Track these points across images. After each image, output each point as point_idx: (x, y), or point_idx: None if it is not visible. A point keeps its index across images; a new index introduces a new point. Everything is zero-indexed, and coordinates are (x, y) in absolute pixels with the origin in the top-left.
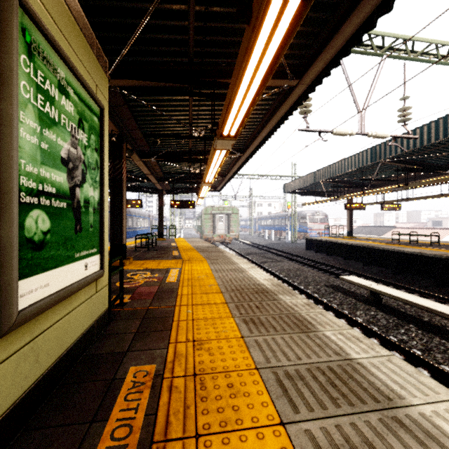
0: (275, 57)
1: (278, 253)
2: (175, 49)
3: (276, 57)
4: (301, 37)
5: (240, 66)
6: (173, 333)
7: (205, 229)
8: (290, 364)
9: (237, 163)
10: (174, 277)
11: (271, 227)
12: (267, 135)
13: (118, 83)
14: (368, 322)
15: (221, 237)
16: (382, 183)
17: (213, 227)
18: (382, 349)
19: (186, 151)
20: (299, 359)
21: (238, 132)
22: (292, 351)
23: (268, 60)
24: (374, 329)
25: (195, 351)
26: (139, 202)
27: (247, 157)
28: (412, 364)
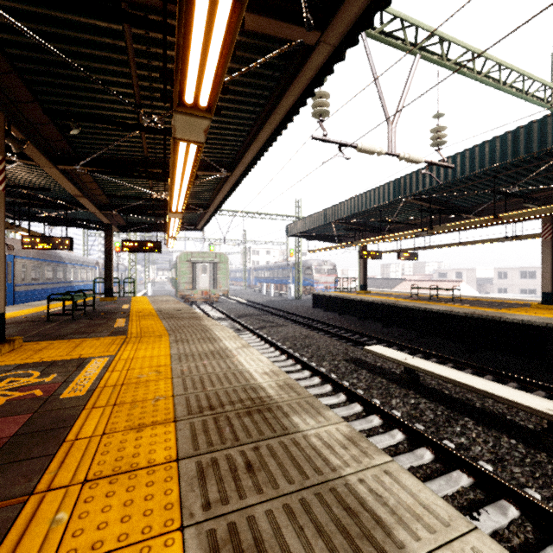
0: None
1: (280, 314)
2: None
3: None
4: None
5: None
6: None
7: (181, 283)
8: None
9: (223, 187)
10: (87, 381)
11: (270, 280)
12: (267, 142)
13: None
14: (410, 416)
15: (204, 294)
16: (400, 227)
17: (193, 280)
18: None
19: (141, 159)
20: None
21: (214, 98)
22: None
23: None
24: (423, 432)
25: None
26: (68, 241)
27: (237, 179)
28: (487, 491)
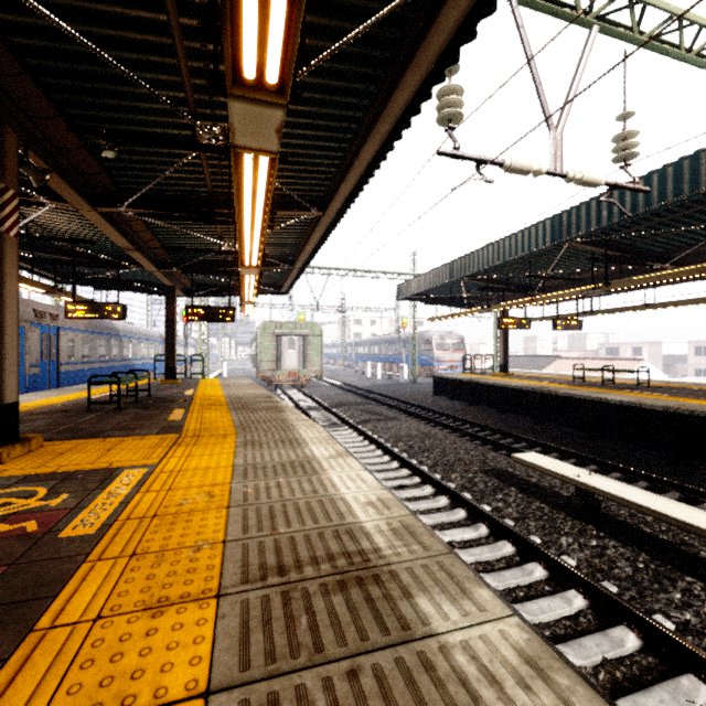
0: None
1: (389, 402)
2: None
3: None
4: None
5: None
6: None
7: (262, 362)
8: None
9: (313, 233)
10: (106, 507)
11: (377, 358)
12: (372, 163)
13: None
14: (592, 568)
15: (291, 375)
16: (557, 285)
17: (277, 358)
18: None
19: (203, 197)
20: None
21: (288, 64)
22: None
23: None
24: (621, 599)
25: None
26: (120, 308)
27: (332, 220)
28: None
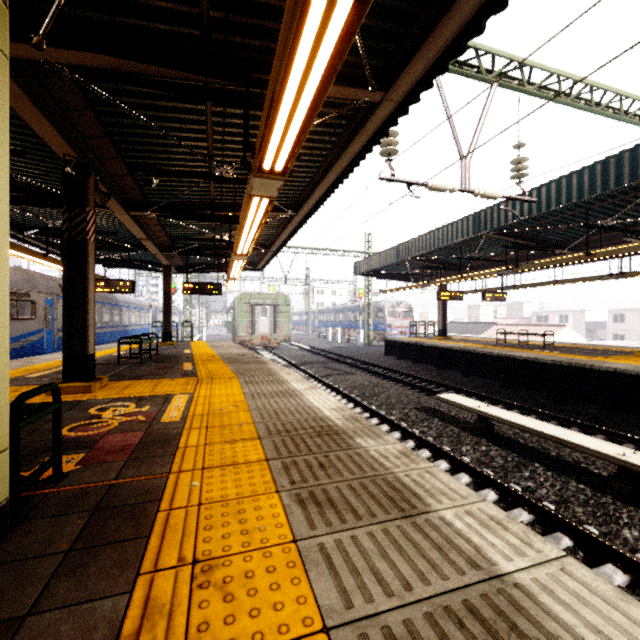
0: (356, 6)
1: (347, 361)
2: (175, 7)
3: (358, 6)
4: (390, 19)
5: (292, 17)
6: (153, 544)
7: (239, 327)
8: (392, 605)
9: (288, 226)
10: (177, 411)
11: (337, 324)
12: (334, 184)
13: (65, 57)
14: (479, 462)
15: (264, 339)
16: (484, 264)
17: (252, 324)
18: (544, 544)
19: (207, 203)
20: (407, 588)
21: (289, 166)
22: (392, 568)
23: (344, 10)
24: (489, 474)
25: (194, 591)
26: (130, 284)
27: (302, 218)
28: (546, 527)
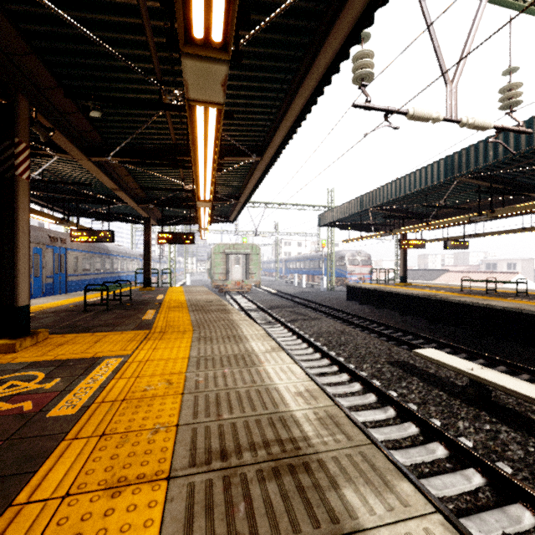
0: None
1: (312, 306)
2: None
3: None
4: None
5: None
6: None
7: (215, 274)
8: None
9: (253, 174)
10: (87, 391)
11: (302, 271)
12: (300, 116)
13: None
14: (487, 449)
15: (237, 284)
16: (448, 213)
17: (226, 271)
18: None
19: (169, 147)
20: None
21: (230, 22)
22: None
23: None
24: (516, 480)
25: None
26: (110, 234)
27: (268, 164)
28: None
